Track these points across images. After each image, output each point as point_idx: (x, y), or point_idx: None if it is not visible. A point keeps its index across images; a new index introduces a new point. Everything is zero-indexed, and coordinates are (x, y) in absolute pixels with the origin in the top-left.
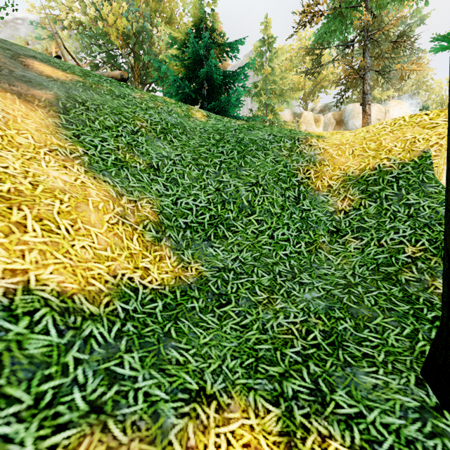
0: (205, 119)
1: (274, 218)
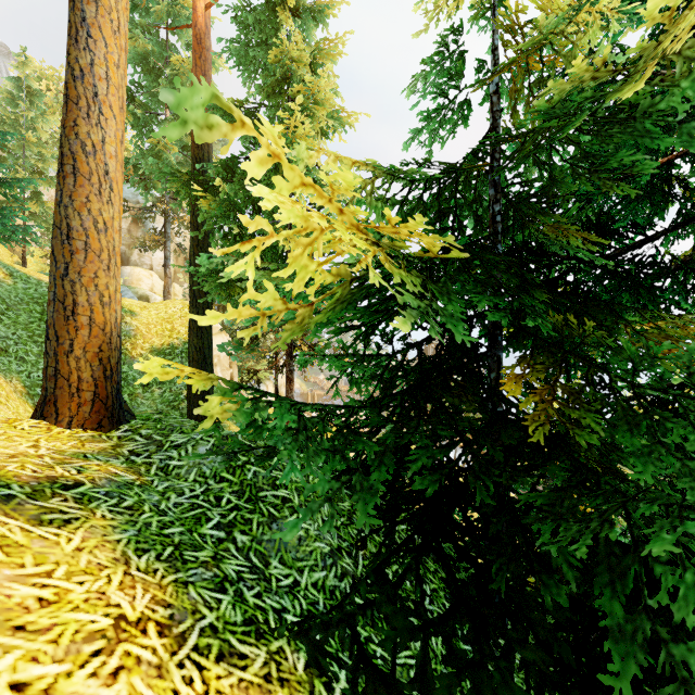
0: (12, 281)
1: None
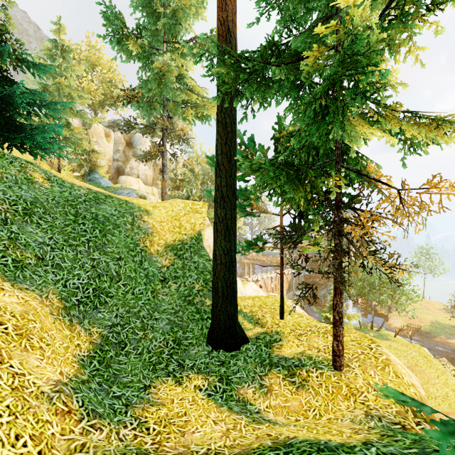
0: (49, 185)
1: (133, 280)
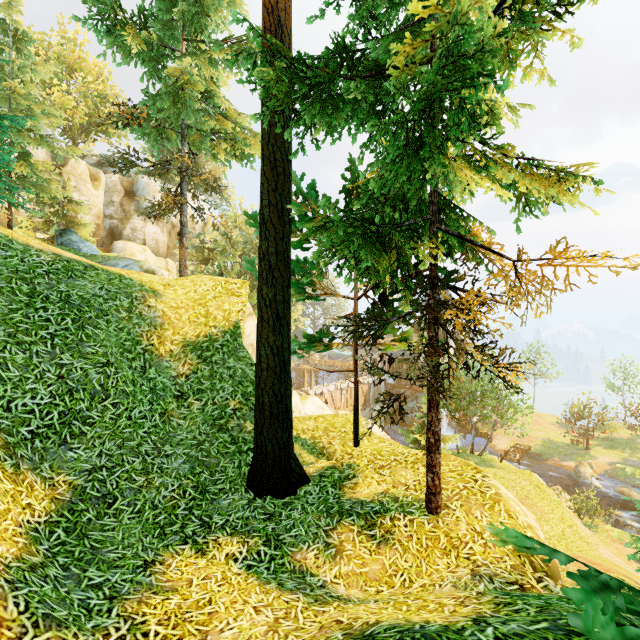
0: None
1: (131, 398)
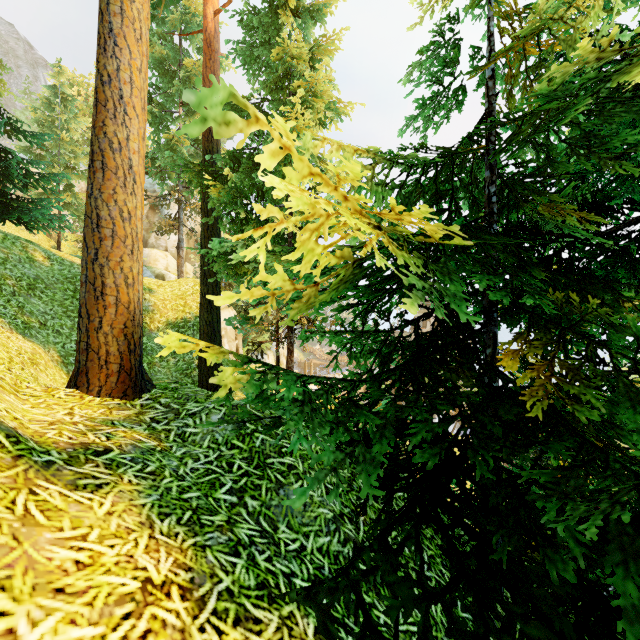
0: (50, 264)
1: None
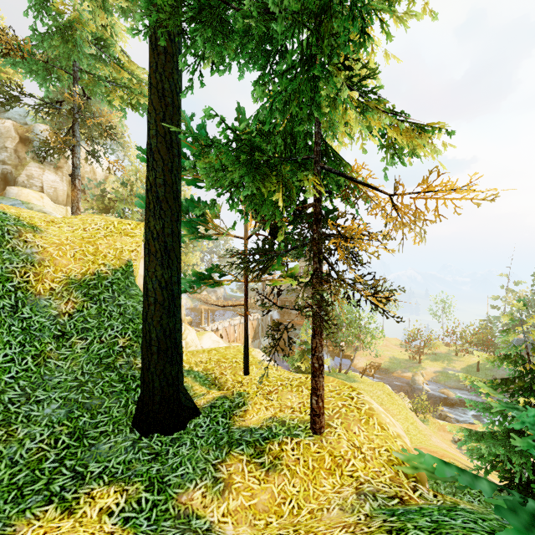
0: None
1: None
